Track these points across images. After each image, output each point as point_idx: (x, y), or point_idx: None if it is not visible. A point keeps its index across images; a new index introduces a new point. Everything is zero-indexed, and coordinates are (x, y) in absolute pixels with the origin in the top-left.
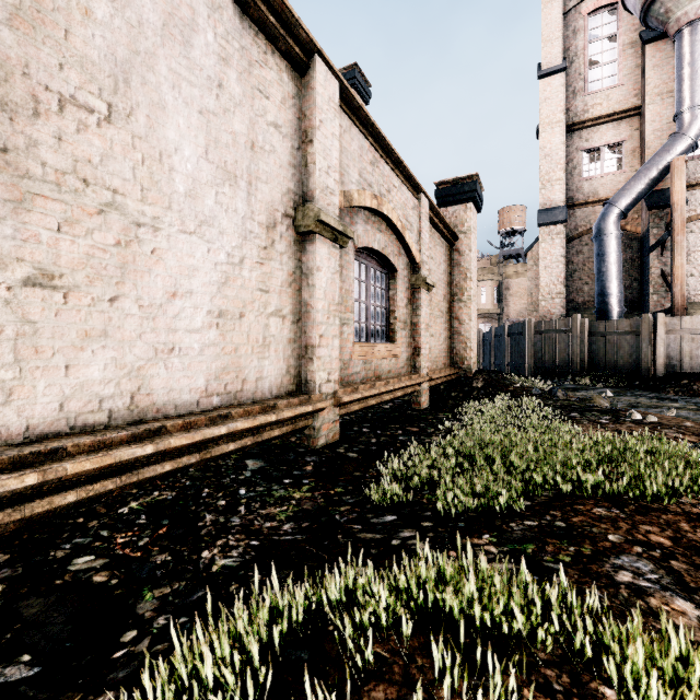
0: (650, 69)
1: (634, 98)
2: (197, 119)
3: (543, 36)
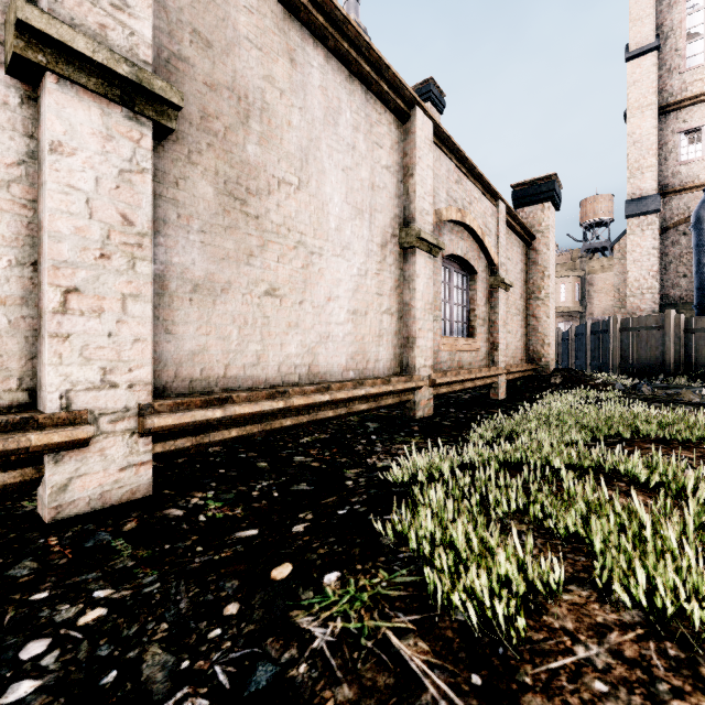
0: None
1: None
2: (341, 175)
3: (631, 15)
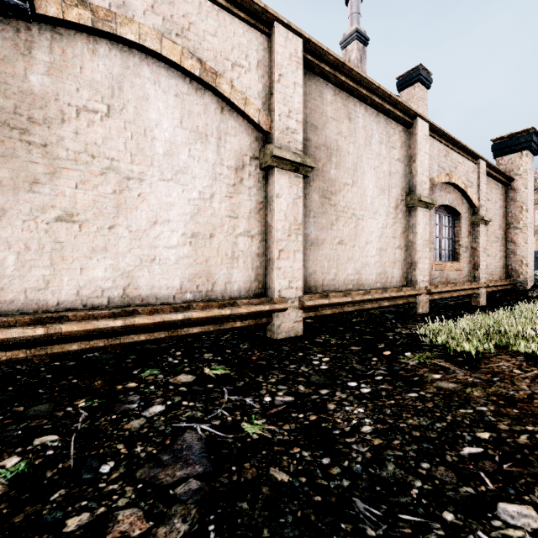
0: None
1: None
2: (373, 172)
3: None
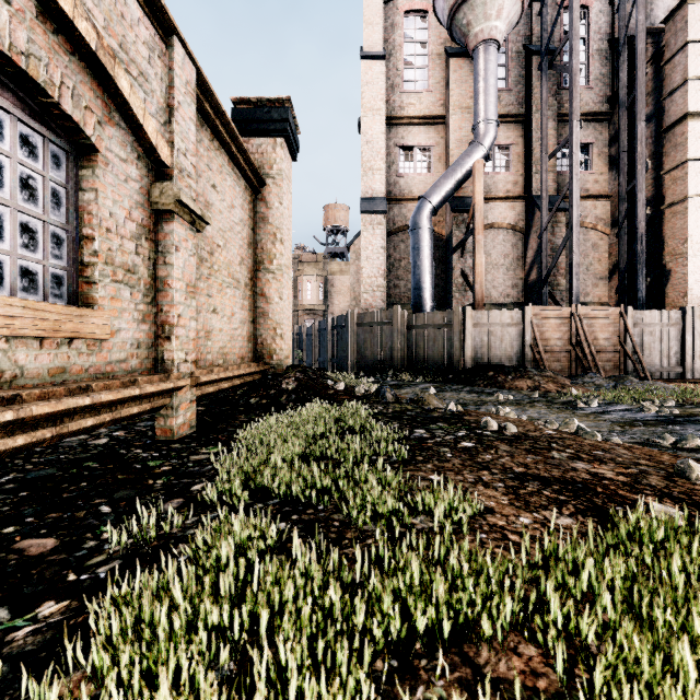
0: (453, 82)
1: (441, 108)
2: None
3: (365, 17)
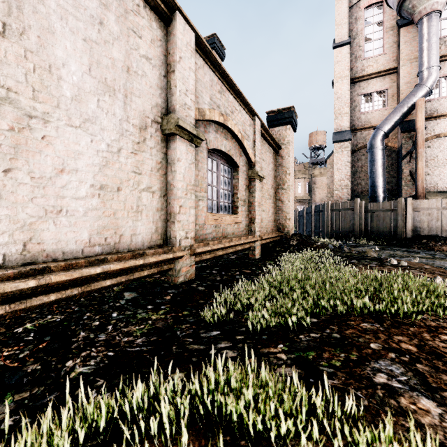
0: (403, 44)
1: (393, 62)
2: (82, 45)
3: (336, 21)
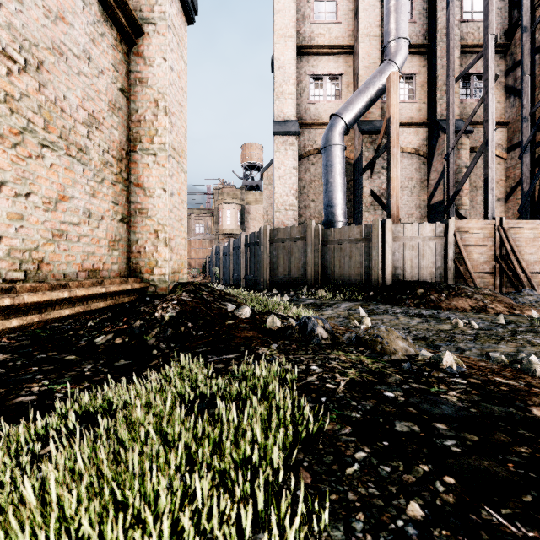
0: (361, 11)
1: (349, 38)
2: None
3: None
